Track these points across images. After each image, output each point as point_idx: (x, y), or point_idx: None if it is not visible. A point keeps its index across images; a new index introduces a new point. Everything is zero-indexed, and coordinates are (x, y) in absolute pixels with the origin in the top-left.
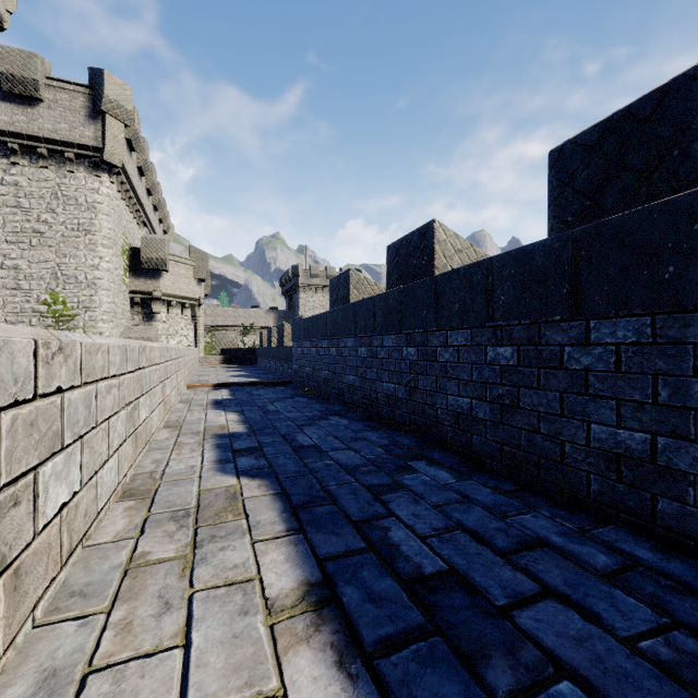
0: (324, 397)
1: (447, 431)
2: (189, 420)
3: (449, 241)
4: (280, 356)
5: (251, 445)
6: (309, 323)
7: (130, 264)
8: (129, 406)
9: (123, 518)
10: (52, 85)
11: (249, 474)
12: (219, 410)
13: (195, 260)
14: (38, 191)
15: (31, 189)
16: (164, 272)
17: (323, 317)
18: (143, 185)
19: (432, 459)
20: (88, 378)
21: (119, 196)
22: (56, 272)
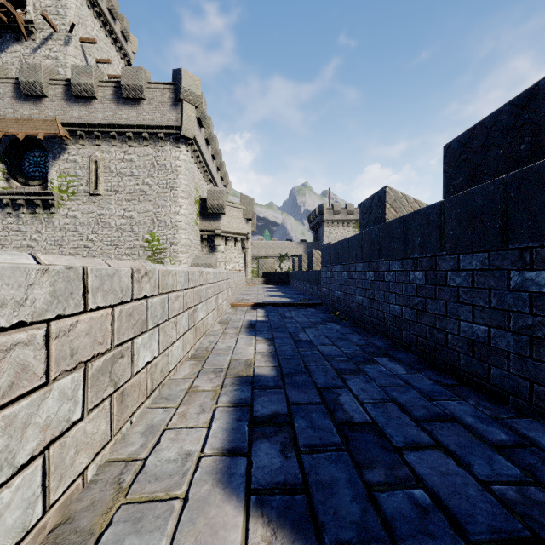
0: (358, 324)
1: None
2: (218, 347)
3: None
4: (310, 278)
5: (277, 405)
6: (339, 246)
7: (200, 210)
8: (95, 360)
9: None
10: (151, 87)
11: (267, 504)
12: (251, 335)
13: (244, 204)
14: (143, 163)
15: (139, 162)
16: (222, 214)
17: (356, 239)
18: (209, 153)
19: None
20: None
21: (192, 161)
22: (153, 218)
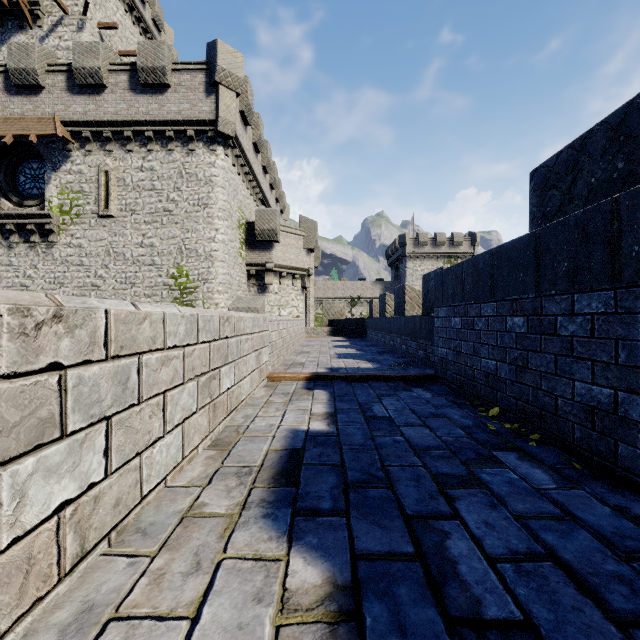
0: (586, 462)
1: None
2: None
3: None
4: (402, 329)
5: None
6: (494, 260)
7: (246, 238)
8: None
9: None
10: (177, 69)
11: None
12: (273, 540)
13: (304, 229)
14: (168, 172)
15: (162, 171)
16: (275, 243)
17: (579, 226)
18: (259, 163)
19: None
20: None
21: (234, 171)
22: (181, 246)
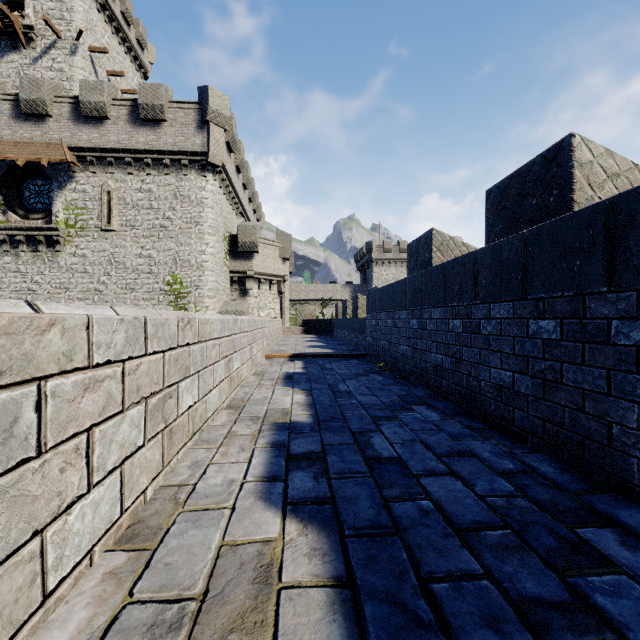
0: (402, 375)
1: (639, 468)
2: (254, 398)
3: (598, 162)
4: (354, 327)
5: (313, 446)
6: (384, 292)
7: (229, 248)
8: (152, 397)
9: (95, 596)
10: (173, 107)
11: (301, 512)
12: (288, 387)
13: (281, 241)
14: (164, 194)
15: (159, 193)
16: (255, 253)
17: (401, 285)
18: (240, 181)
19: (617, 522)
20: (4, 378)
21: (221, 192)
22: (175, 258)
